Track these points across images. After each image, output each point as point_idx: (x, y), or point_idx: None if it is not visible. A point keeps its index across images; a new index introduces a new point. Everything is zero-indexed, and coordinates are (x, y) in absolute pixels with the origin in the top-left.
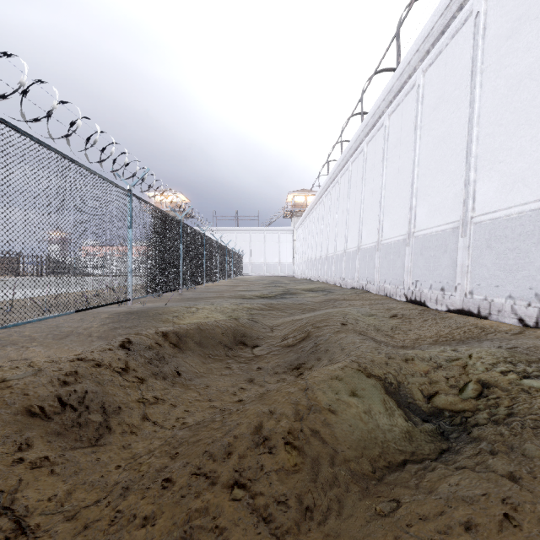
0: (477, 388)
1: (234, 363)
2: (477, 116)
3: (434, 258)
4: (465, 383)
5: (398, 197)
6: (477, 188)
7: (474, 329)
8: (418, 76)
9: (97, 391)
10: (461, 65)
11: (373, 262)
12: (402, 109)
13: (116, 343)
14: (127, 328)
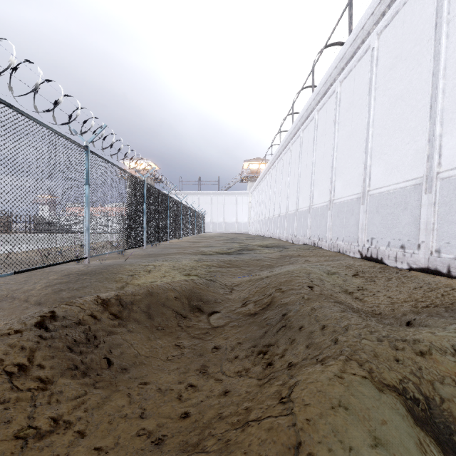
0: None
1: (185, 338)
2: (443, 68)
3: (393, 216)
4: None
5: (351, 158)
6: (444, 142)
7: (452, 292)
8: (372, 39)
9: None
10: (421, 20)
11: (325, 220)
12: (354, 74)
13: (32, 321)
14: (74, 290)
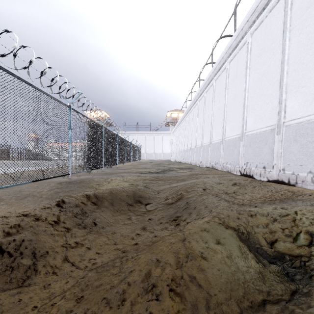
0: (308, 238)
1: (133, 215)
2: (287, 59)
3: (259, 148)
4: (297, 233)
5: (235, 112)
6: (287, 104)
7: (287, 193)
8: (247, 37)
9: (31, 240)
10: (276, 28)
11: (219, 151)
12: (237, 58)
13: (54, 203)
14: (66, 192)
